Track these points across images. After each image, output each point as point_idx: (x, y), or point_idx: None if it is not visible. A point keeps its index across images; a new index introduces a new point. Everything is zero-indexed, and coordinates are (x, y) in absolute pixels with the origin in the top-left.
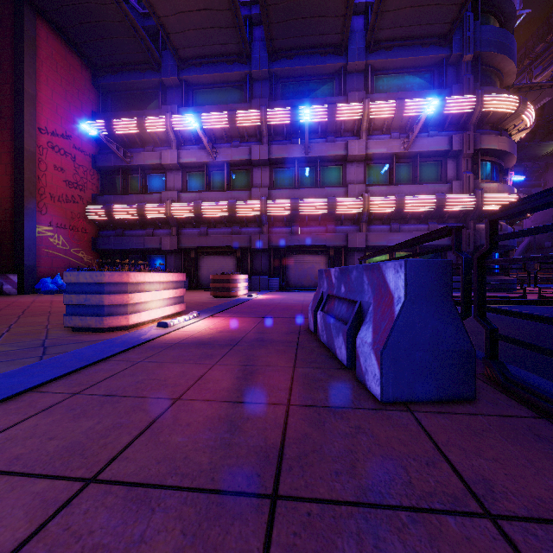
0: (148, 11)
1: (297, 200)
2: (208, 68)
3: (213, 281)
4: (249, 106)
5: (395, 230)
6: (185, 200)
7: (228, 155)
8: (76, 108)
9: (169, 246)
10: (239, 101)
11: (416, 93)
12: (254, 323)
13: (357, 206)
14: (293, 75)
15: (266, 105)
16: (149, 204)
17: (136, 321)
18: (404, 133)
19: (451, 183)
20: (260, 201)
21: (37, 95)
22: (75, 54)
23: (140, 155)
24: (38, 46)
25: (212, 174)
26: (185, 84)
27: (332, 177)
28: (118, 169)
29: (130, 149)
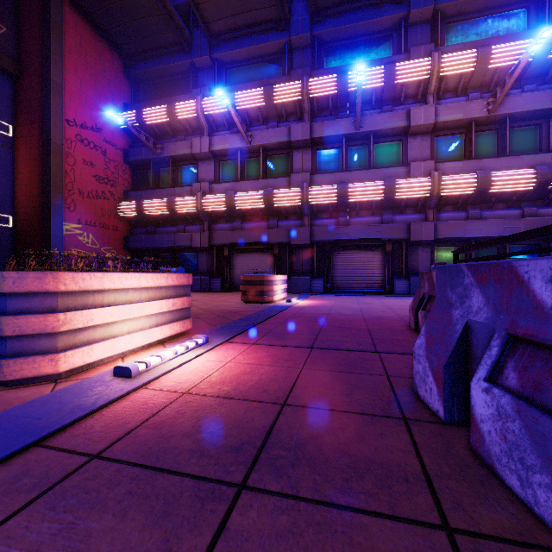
0: None
1: (346, 185)
2: (242, 42)
3: (244, 282)
4: (288, 79)
5: (474, 217)
6: (217, 191)
7: (264, 137)
8: (107, 99)
9: (200, 243)
10: (277, 76)
11: (504, 38)
12: (295, 367)
13: (423, 189)
14: (340, 37)
15: (308, 75)
16: (179, 197)
17: (78, 363)
18: (487, 92)
19: None
20: (301, 188)
21: (65, 85)
22: (106, 42)
23: (171, 145)
24: (66, 33)
25: (246, 161)
26: (217, 63)
27: (388, 156)
28: (150, 163)
29: (161, 141)
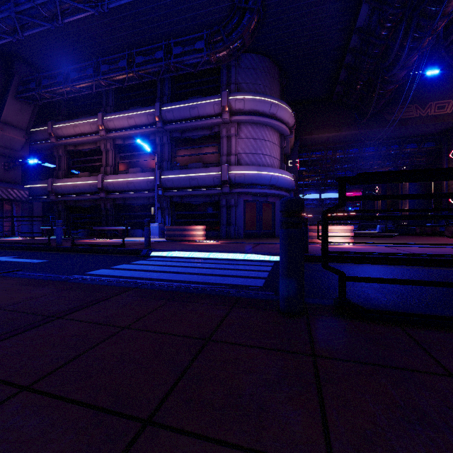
0: None
1: None
2: None
3: None
4: None
5: None
6: None
7: None
8: None
9: None
10: None
11: None
12: None
13: None
14: None
15: None
16: None
17: None
18: None
19: None
20: None
21: None
22: None
23: None
24: None
25: None
26: None
27: None
28: None
29: None
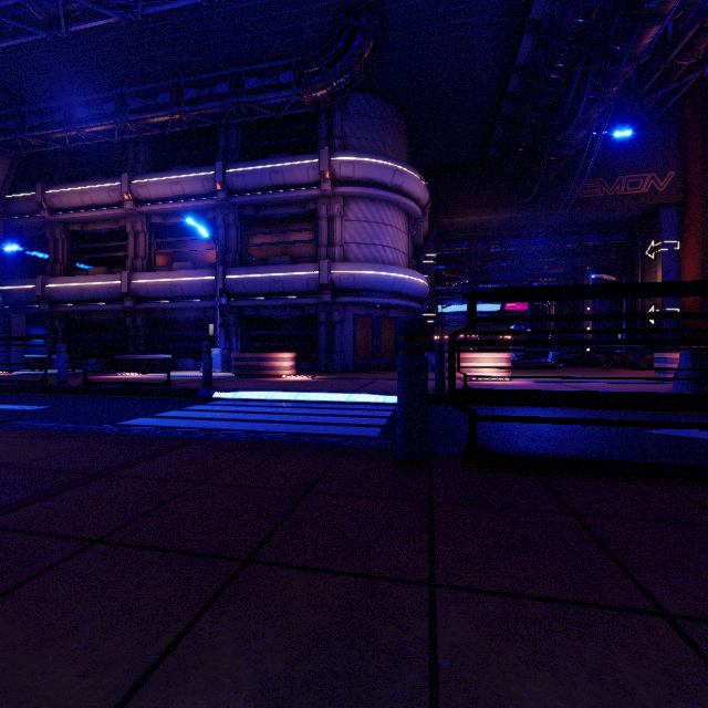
0: None
1: None
2: None
3: None
4: None
5: None
6: None
7: None
8: None
9: None
10: None
11: None
12: None
13: None
14: None
15: None
16: None
17: None
18: None
19: None
20: None
21: None
22: None
23: None
24: None
25: None
26: None
27: None
28: None
29: None
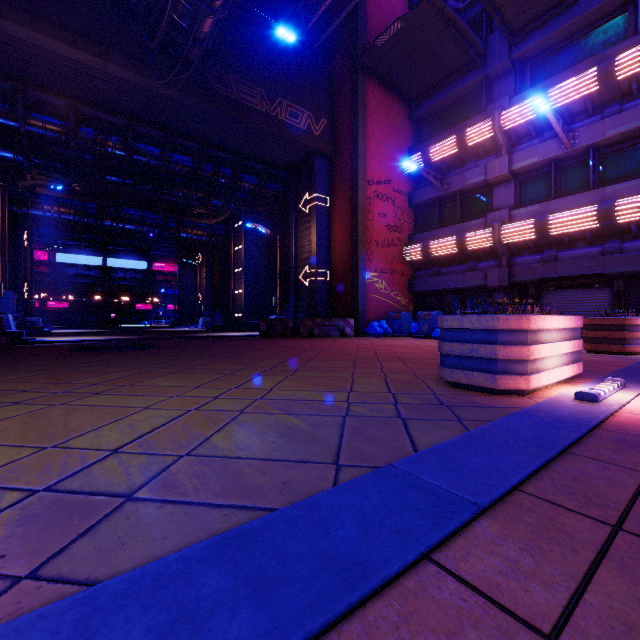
0: (469, 1)
1: None
2: (558, 21)
3: (589, 327)
4: None
5: None
6: (519, 217)
7: (596, 133)
8: (395, 150)
9: (497, 282)
10: (617, 40)
11: None
12: None
13: None
14: None
15: None
16: (470, 233)
17: (535, 385)
18: None
19: None
20: None
21: (366, 150)
22: (394, 96)
23: (458, 177)
24: (367, 104)
25: (562, 171)
26: (518, 63)
27: None
28: (434, 201)
29: (446, 175)
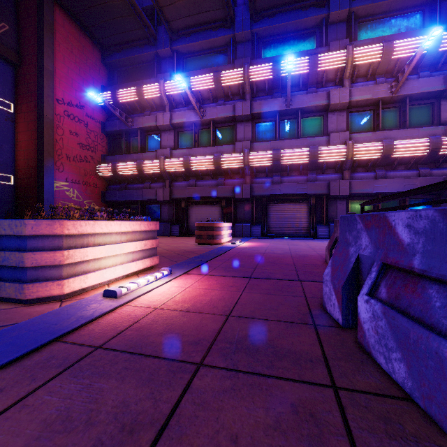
0: None
1: (279, 151)
2: (196, 37)
3: (198, 228)
4: (233, 67)
5: (380, 176)
6: (176, 156)
7: (214, 113)
8: (88, 82)
9: (163, 197)
10: (224, 64)
11: (404, 34)
12: (237, 291)
13: (340, 154)
14: (274, 33)
15: (249, 63)
16: (146, 161)
17: (77, 287)
18: (391, 77)
19: (446, 125)
20: (243, 154)
21: (55, 71)
22: (87, 37)
23: (139, 119)
24: (56, 30)
25: (199, 132)
26: (176, 54)
27: (313, 128)
28: (122, 133)
29: (131, 115)
